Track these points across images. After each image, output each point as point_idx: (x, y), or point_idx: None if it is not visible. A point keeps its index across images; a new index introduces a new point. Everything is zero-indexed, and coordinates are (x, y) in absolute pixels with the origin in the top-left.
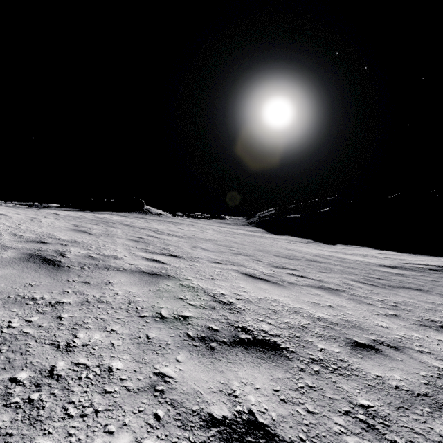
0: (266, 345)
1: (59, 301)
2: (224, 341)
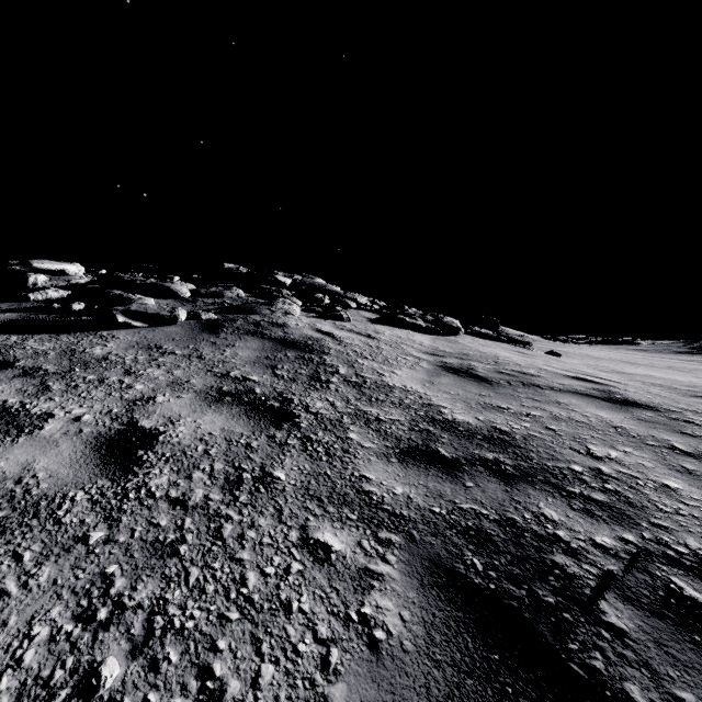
0: (631, 362)
1: (562, 352)
2: (616, 360)
